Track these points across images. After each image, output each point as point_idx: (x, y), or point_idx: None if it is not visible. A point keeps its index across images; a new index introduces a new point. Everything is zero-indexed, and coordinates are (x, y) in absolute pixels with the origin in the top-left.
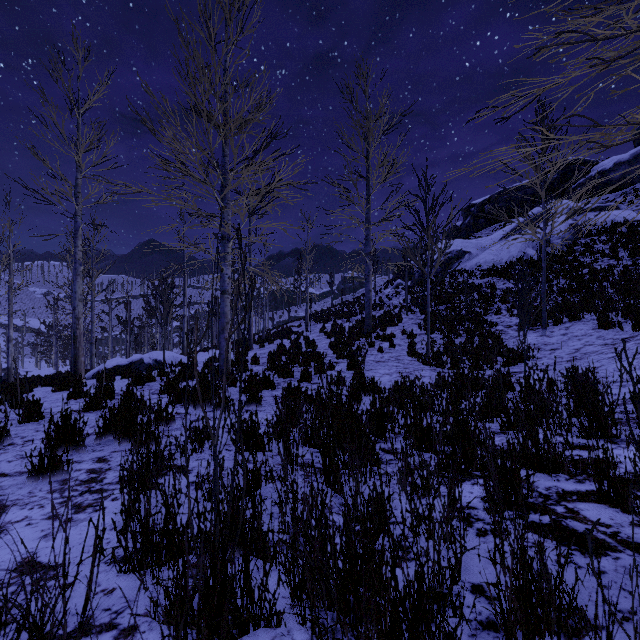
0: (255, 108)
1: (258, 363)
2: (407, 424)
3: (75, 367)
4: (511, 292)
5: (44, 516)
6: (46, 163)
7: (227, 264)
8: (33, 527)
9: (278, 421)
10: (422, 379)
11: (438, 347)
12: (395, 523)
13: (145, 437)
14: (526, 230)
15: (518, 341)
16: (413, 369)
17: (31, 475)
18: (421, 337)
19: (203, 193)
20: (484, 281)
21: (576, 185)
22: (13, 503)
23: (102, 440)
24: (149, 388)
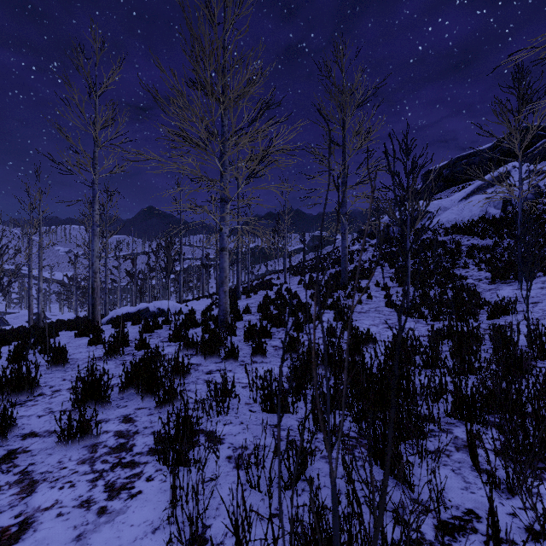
0: (249, 82)
1: (249, 312)
2: (435, 387)
3: (93, 315)
4: (476, 248)
5: (75, 501)
6: (69, 139)
7: (226, 224)
8: (64, 520)
9: (295, 379)
10: (410, 331)
11: (415, 299)
12: (504, 541)
13: (168, 395)
14: (502, 189)
15: (494, 294)
16: (396, 320)
17: (60, 440)
18: (394, 289)
19: (205, 159)
20: (448, 238)
21: (533, 149)
22: (42, 477)
23: (124, 393)
24: (158, 335)
